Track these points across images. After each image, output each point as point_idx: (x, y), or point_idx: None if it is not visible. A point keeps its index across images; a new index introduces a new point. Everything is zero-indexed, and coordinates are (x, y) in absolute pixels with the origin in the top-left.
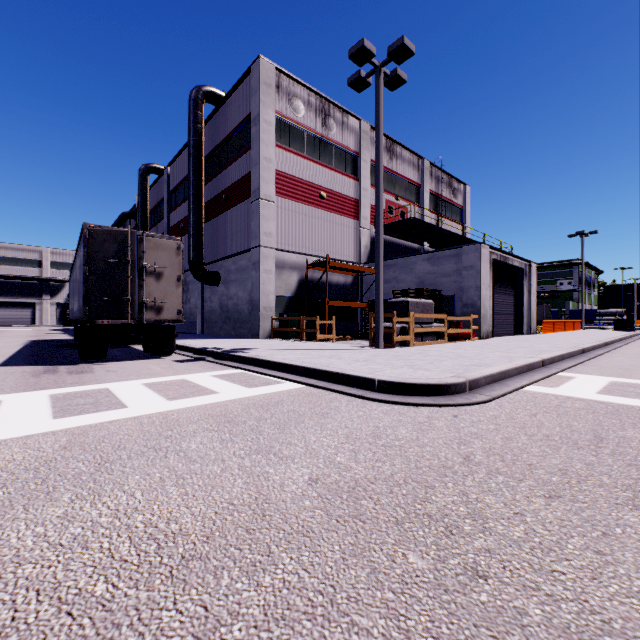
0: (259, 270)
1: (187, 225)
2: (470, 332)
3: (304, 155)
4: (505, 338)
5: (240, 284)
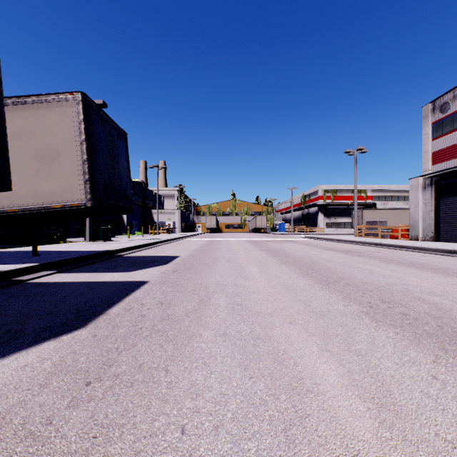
0: None
1: None
2: (399, 235)
3: (450, 131)
4: (431, 242)
5: None
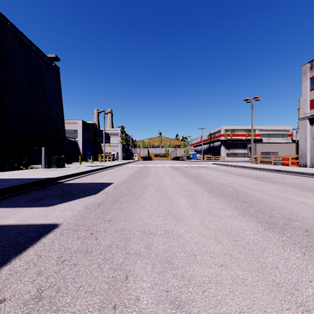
0: None
1: None
2: (289, 162)
3: None
4: None
5: None
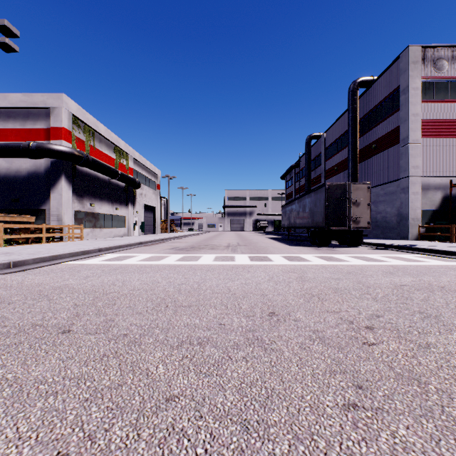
0: (407, 193)
1: (339, 168)
2: None
3: (447, 100)
4: None
5: (388, 203)
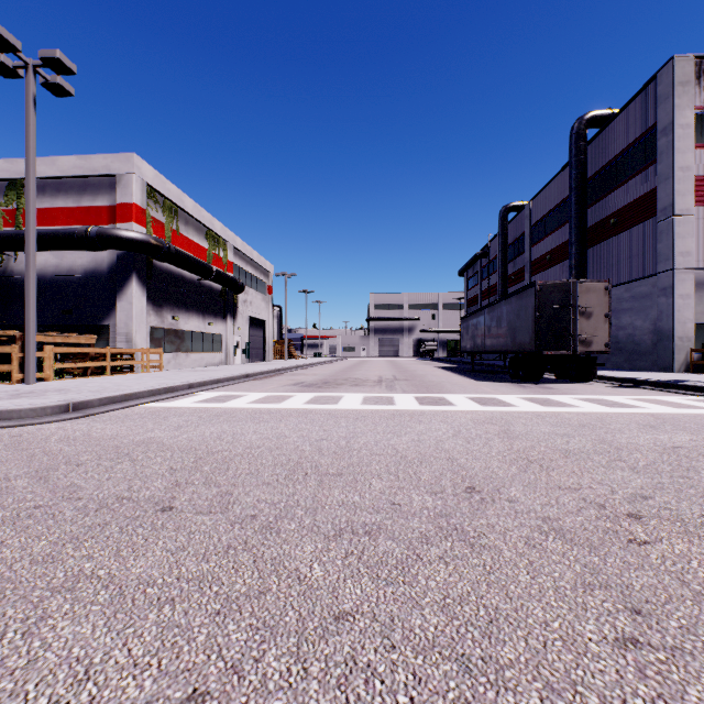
0: (671, 296)
1: (555, 256)
2: None
3: None
4: None
5: (637, 313)
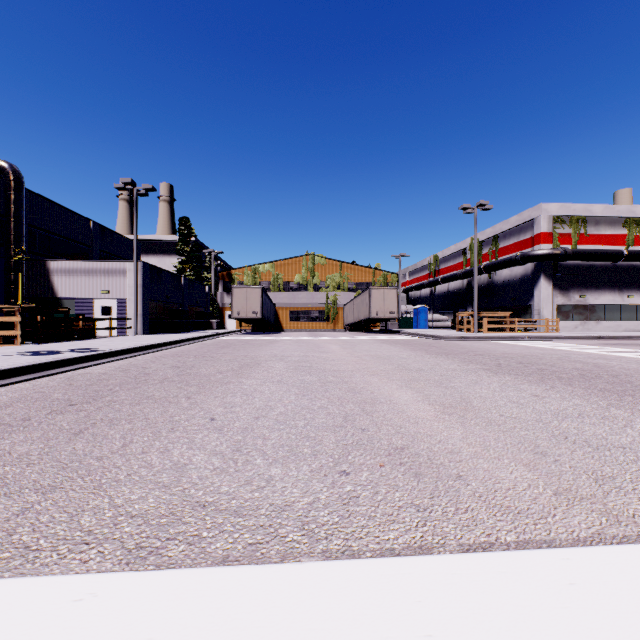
0: None
1: None
2: None
3: None
4: None
5: None
